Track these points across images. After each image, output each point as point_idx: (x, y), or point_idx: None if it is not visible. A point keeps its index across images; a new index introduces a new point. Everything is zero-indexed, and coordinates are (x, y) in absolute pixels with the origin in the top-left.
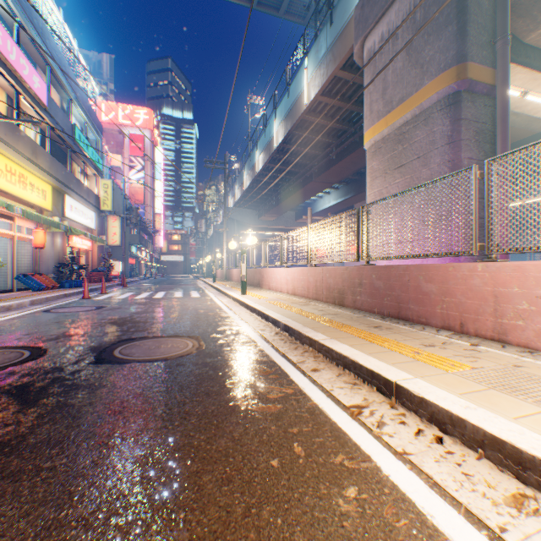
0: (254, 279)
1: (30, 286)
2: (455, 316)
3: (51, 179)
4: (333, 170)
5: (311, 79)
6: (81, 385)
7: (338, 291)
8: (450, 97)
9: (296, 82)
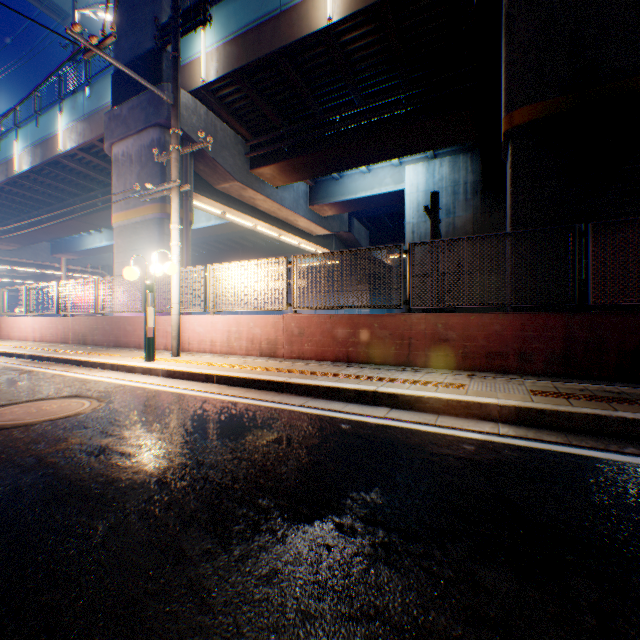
0: None
1: None
2: (139, 341)
3: None
4: (101, 215)
5: (68, 129)
6: None
7: (84, 334)
8: (159, 220)
9: (49, 118)
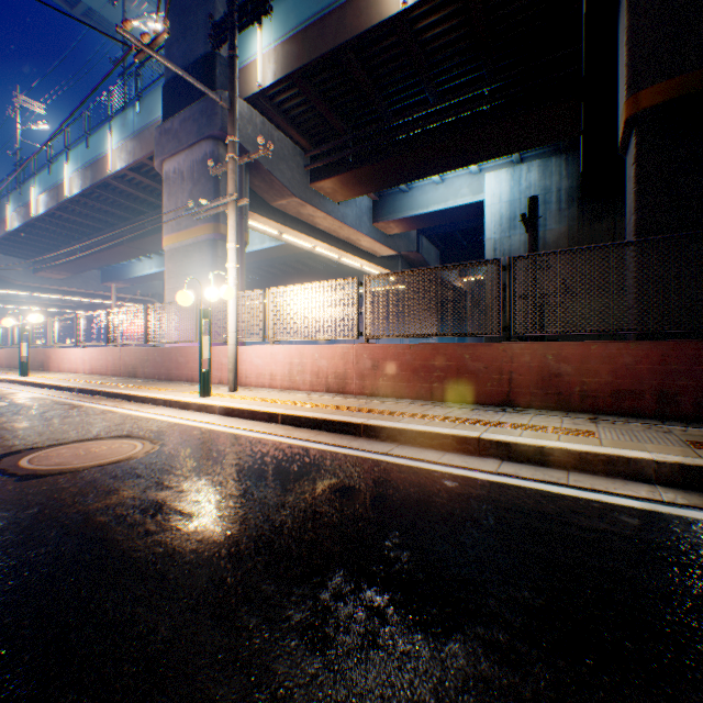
0: (35, 361)
1: None
2: (192, 374)
3: None
4: (151, 240)
5: (118, 148)
6: None
7: (134, 366)
8: (212, 241)
9: (99, 138)
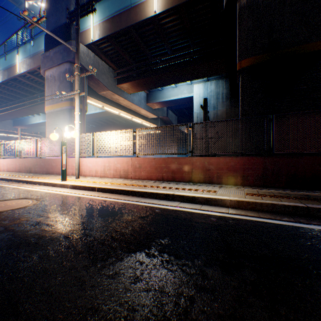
0: None
1: None
2: (59, 171)
3: None
4: (39, 106)
5: (22, 62)
6: None
7: (30, 167)
8: (69, 109)
9: (12, 56)
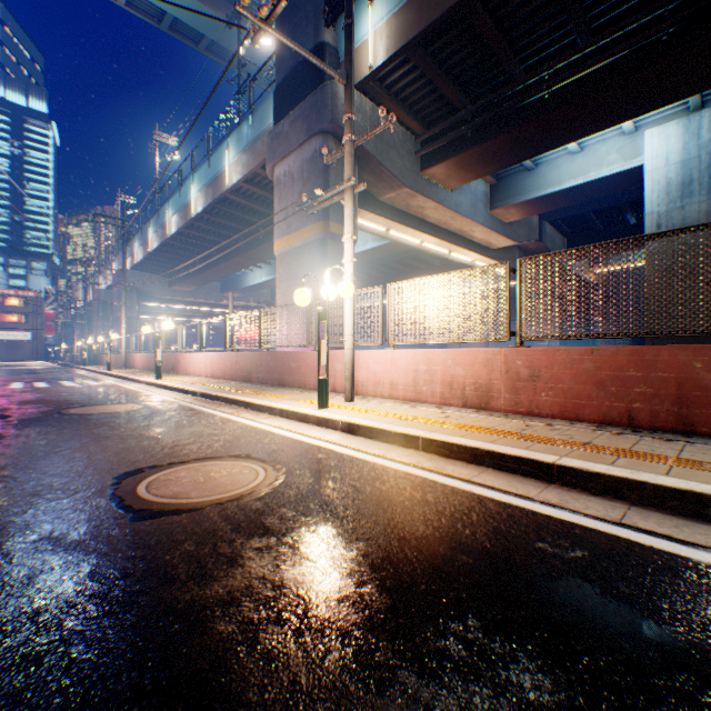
0: (168, 365)
1: None
2: (303, 380)
3: None
4: (261, 249)
5: (234, 162)
6: (75, 419)
7: (248, 371)
8: (321, 241)
9: (218, 156)
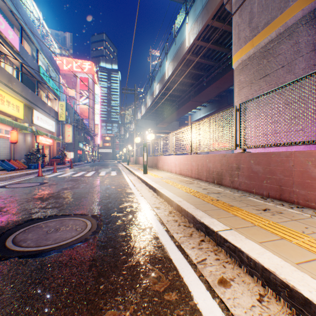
0: (152, 163)
1: (5, 168)
2: None
3: (22, 99)
4: (204, 93)
5: (191, 29)
6: None
7: (217, 173)
8: (315, 11)
9: (180, 34)
